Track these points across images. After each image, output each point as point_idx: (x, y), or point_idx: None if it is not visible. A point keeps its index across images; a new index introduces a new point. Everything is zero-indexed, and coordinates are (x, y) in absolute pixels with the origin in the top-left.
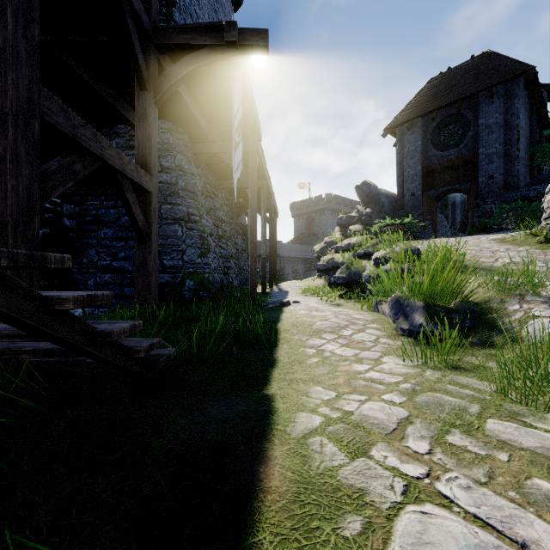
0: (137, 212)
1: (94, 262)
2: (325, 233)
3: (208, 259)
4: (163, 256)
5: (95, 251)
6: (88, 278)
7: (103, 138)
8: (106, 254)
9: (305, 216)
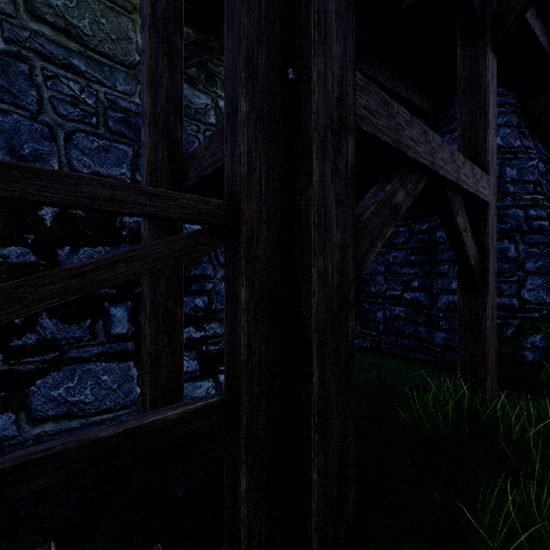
0: (467, 243)
1: (382, 291)
2: None
3: None
4: None
5: (384, 278)
6: (377, 309)
7: (432, 134)
8: (396, 283)
9: None
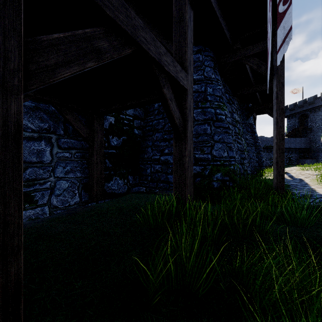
0: (173, 109)
1: (150, 157)
2: (320, 126)
3: (232, 153)
4: (195, 151)
5: (151, 149)
6: (147, 167)
7: (135, 16)
8: (157, 151)
9: (298, 115)
